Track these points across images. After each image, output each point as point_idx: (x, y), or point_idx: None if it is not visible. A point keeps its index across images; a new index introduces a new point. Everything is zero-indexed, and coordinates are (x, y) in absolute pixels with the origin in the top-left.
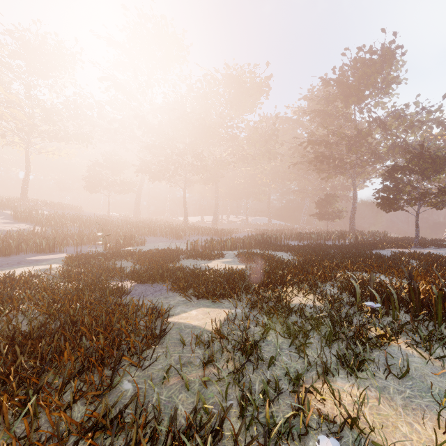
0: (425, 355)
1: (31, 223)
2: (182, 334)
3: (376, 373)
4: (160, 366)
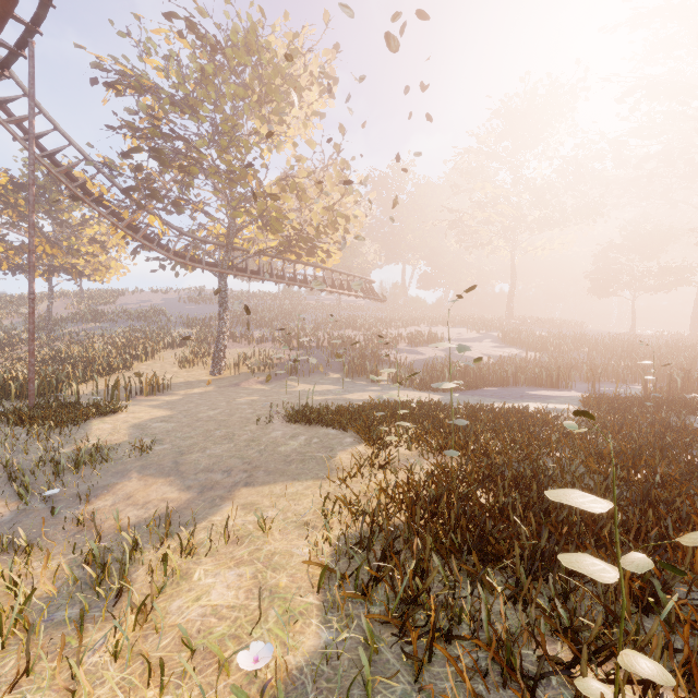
0: None
1: (521, 347)
2: None
3: None
4: None
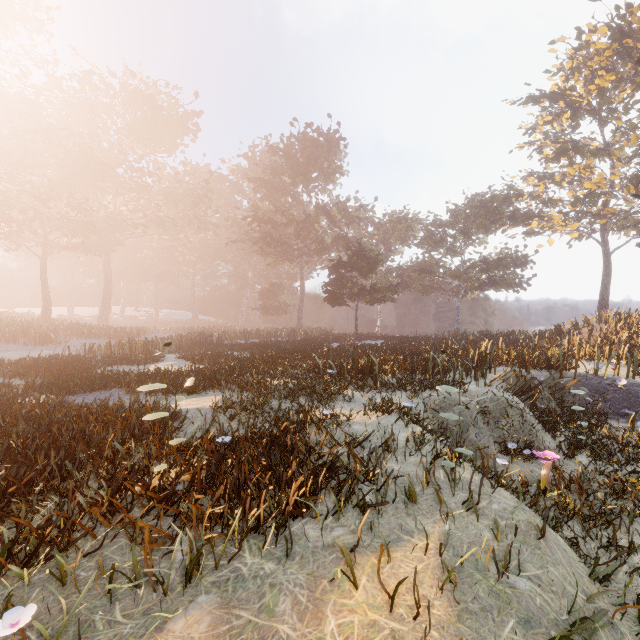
0: (361, 393)
1: None
2: (190, 413)
3: (338, 403)
4: (194, 428)
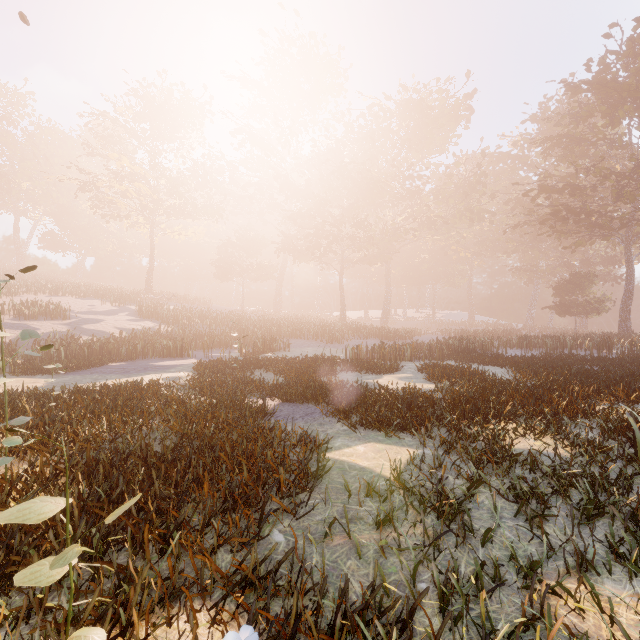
0: None
1: (157, 320)
2: (346, 477)
3: None
4: (319, 517)
